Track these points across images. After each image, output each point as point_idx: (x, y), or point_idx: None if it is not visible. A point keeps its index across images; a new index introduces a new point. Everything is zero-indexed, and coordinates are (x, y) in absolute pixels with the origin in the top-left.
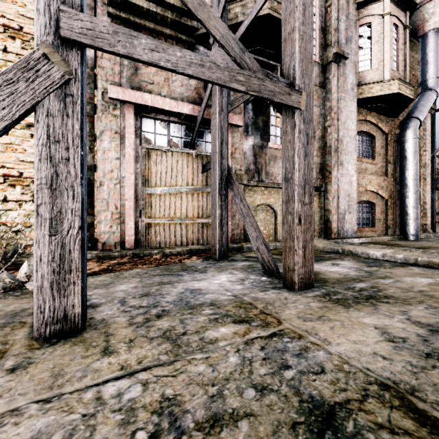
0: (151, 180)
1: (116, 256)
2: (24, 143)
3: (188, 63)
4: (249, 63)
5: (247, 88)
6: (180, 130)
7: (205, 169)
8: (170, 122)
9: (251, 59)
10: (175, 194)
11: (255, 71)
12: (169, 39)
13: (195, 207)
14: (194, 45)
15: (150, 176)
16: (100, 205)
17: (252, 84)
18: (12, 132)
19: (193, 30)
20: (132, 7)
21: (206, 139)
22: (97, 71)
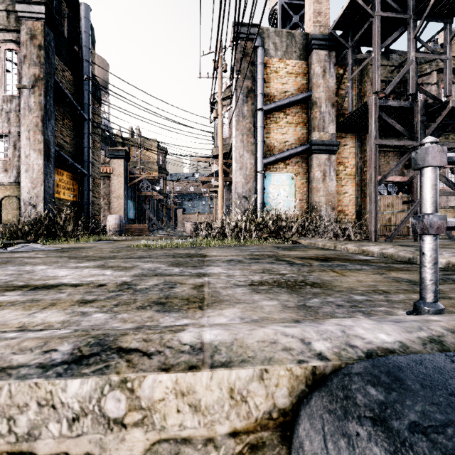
0: (381, 208)
1: (379, 237)
2: (343, 199)
3: (441, 193)
4: (450, 185)
5: (453, 195)
6: (392, 187)
7: (405, 203)
8: (388, 184)
9: (451, 184)
10: (391, 214)
11: (452, 187)
12: (391, 152)
13: (399, 219)
14: (401, 152)
15: (380, 207)
16: (368, 219)
17: (454, 194)
18: (340, 196)
19: (402, 147)
20: (380, 146)
21: (403, 189)
22: (367, 172)
